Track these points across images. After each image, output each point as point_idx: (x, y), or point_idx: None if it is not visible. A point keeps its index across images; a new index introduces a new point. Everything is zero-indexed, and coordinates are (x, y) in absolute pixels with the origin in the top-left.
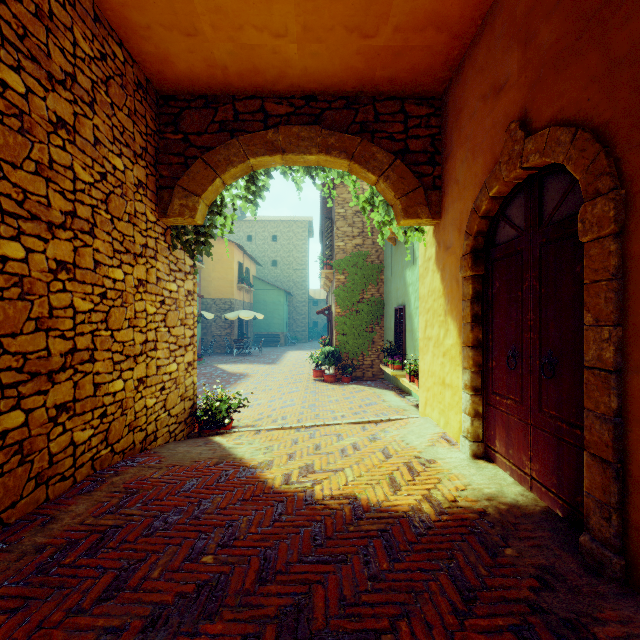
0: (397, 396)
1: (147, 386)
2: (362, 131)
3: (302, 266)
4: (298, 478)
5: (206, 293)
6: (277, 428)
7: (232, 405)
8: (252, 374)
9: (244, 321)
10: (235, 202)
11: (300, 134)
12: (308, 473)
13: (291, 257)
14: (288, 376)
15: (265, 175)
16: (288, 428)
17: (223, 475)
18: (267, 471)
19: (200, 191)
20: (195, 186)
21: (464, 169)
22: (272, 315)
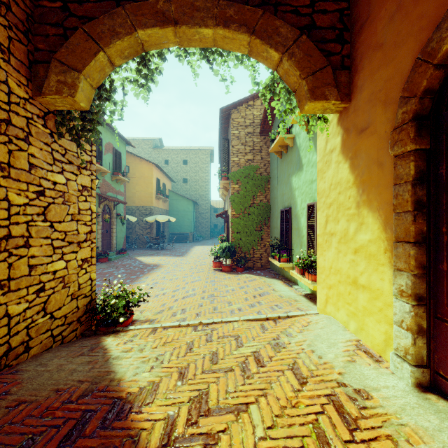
0: (285, 285)
1: (10, 290)
2: (264, 3)
3: (206, 183)
4: (185, 428)
5: (131, 202)
6: (174, 325)
7: (131, 300)
8: (164, 265)
9: (161, 223)
10: (125, 86)
11: (195, 4)
12: (200, 415)
13: (197, 176)
14: (193, 266)
15: (158, 57)
16: (185, 325)
17: (79, 424)
18: (145, 409)
19: (80, 66)
20: (75, 60)
21: (394, 23)
22: (183, 219)
